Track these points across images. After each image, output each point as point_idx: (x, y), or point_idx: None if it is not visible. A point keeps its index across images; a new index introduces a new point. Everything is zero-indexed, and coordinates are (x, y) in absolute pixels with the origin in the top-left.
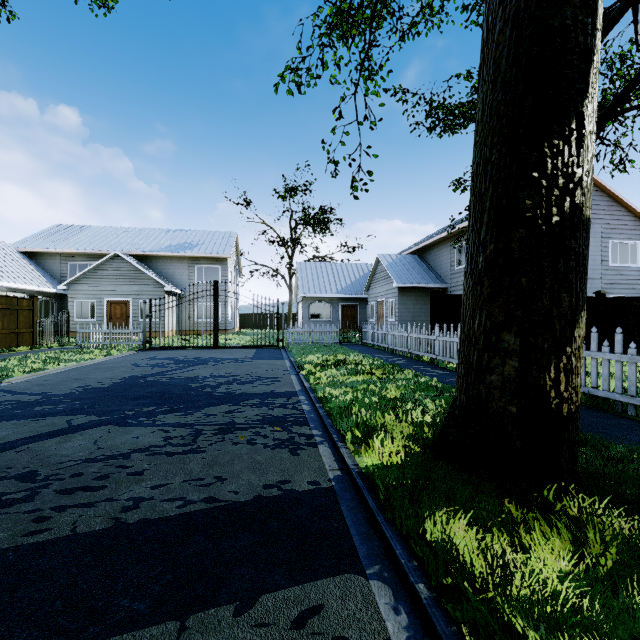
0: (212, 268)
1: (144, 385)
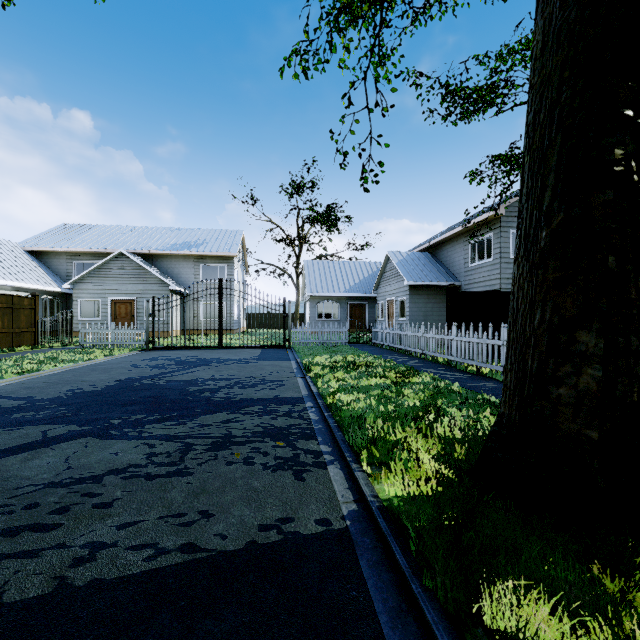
0: (218, 267)
1: (138, 389)
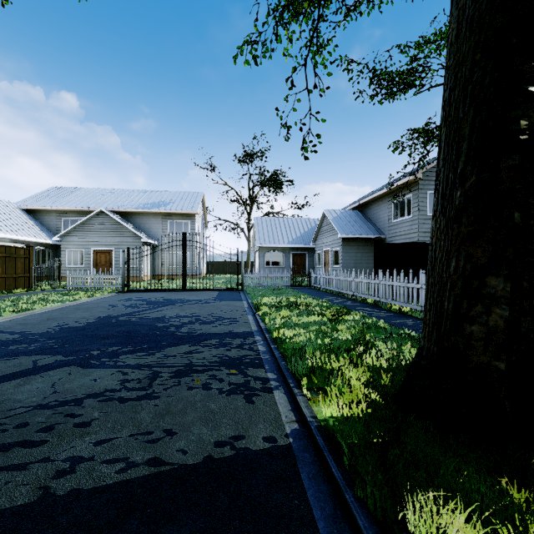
0: (182, 222)
1: (115, 325)
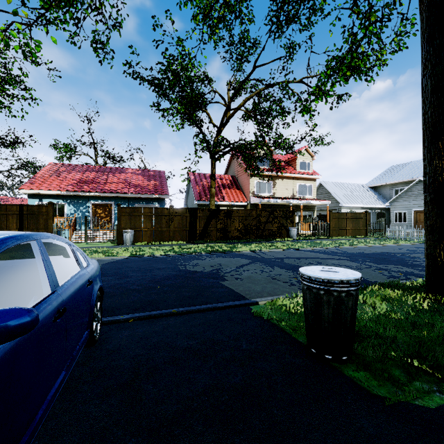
0: None
1: (383, 255)
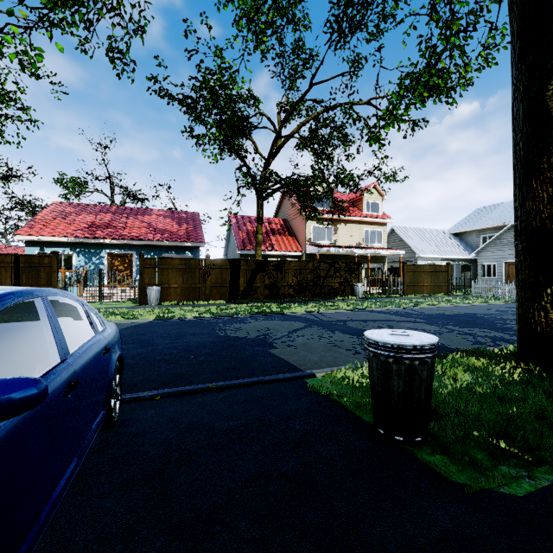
0: None
1: (468, 317)
